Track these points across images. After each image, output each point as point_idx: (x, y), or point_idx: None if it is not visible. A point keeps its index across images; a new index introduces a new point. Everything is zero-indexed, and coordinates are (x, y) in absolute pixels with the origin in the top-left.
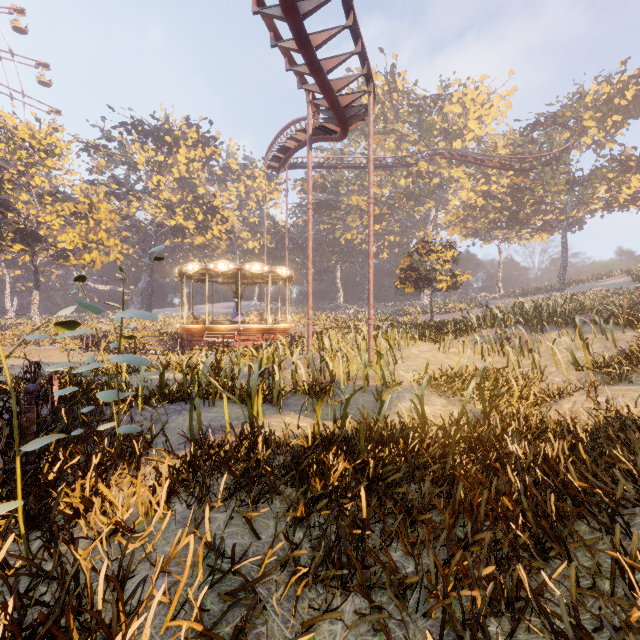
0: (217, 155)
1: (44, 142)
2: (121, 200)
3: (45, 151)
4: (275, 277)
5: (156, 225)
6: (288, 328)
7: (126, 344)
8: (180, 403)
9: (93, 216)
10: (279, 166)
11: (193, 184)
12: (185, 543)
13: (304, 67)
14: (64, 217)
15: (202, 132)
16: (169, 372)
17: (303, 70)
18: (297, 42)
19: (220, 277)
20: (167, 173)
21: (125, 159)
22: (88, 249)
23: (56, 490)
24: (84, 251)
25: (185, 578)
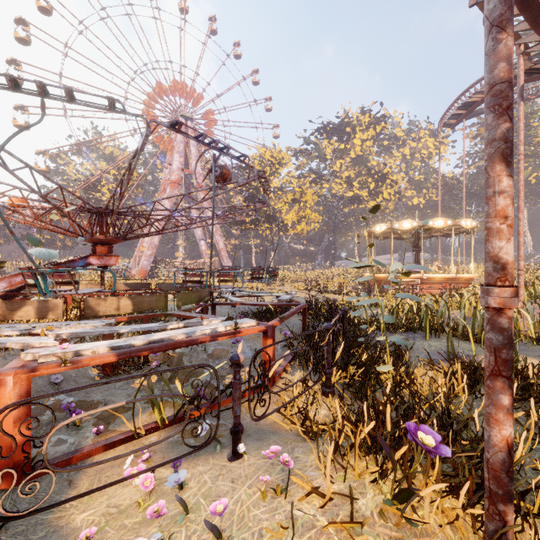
0: (386, 129)
1: (277, 158)
2: (316, 184)
3: (278, 164)
4: (456, 229)
5: (339, 198)
6: (472, 278)
7: (331, 287)
8: (408, 332)
9: (302, 199)
10: (457, 122)
11: (365, 159)
12: (517, 415)
13: (521, 25)
14: (288, 203)
15: (373, 114)
16: (379, 309)
17: (519, 28)
18: (520, 9)
19: (399, 234)
20: (346, 156)
21: (318, 154)
22: (299, 222)
23: (373, 369)
24: (297, 224)
25: (531, 435)
